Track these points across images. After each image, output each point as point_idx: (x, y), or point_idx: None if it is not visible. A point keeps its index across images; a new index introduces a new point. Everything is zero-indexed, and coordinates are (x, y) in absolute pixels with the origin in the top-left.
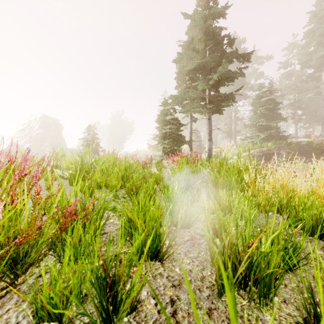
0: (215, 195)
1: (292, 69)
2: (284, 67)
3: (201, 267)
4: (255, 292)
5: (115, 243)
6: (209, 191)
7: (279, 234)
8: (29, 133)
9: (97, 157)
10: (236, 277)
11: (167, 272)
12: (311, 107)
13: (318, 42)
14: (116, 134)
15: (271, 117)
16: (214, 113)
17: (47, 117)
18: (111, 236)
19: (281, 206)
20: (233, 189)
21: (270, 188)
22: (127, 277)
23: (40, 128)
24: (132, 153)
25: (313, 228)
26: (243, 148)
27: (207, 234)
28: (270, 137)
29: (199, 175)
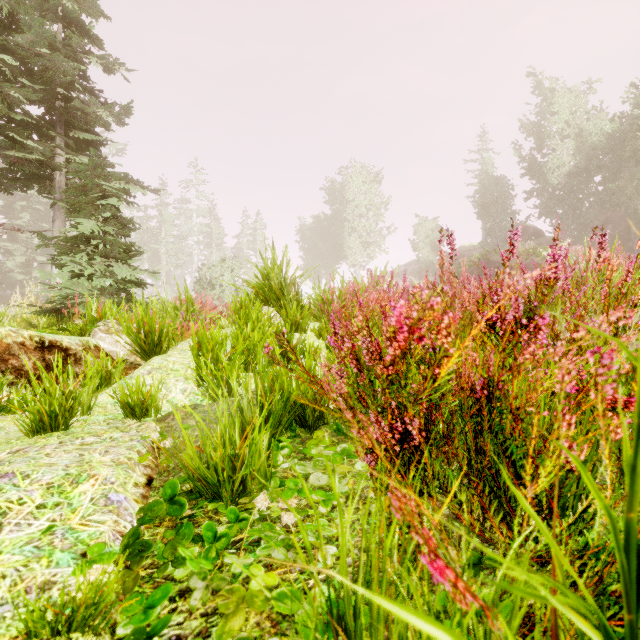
0: None
1: None
2: None
3: None
4: None
5: None
6: None
7: None
8: None
9: None
10: None
11: None
12: None
13: None
14: None
15: None
16: None
17: None
18: None
19: None
20: None
21: None
22: None
23: None
24: None
25: None
26: None
27: None
28: None
29: None
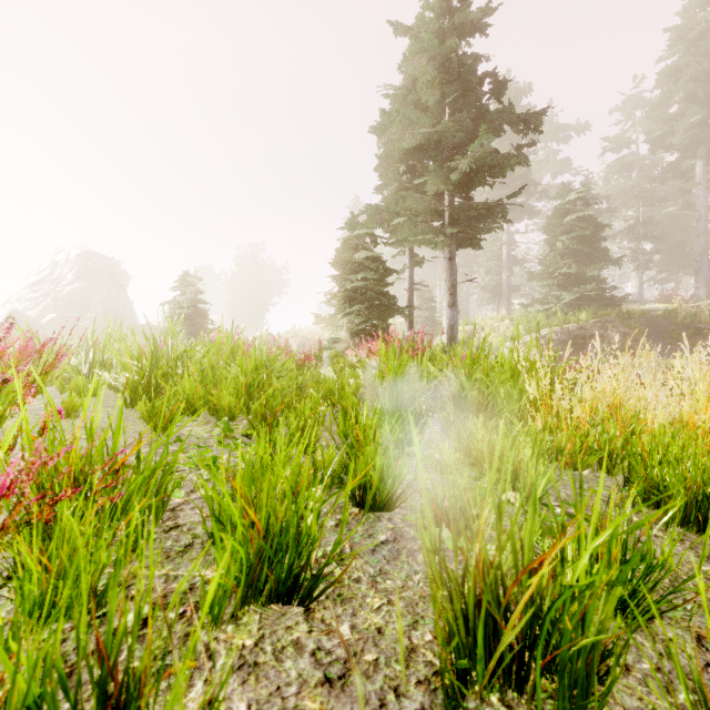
0: (460, 429)
1: (633, 153)
2: (614, 149)
3: (409, 619)
4: (547, 694)
5: (196, 555)
6: (446, 420)
7: (613, 537)
8: (52, 291)
9: (190, 342)
10: (495, 656)
11: (317, 636)
12: (672, 235)
13: (687, 94)
14: (247, 293)
15: (587, 256)
16: (463, 246)
17: (93, 256)
18: (189, 535)
19: (610, 453)
20: (500, 415)
21: (584, 412)
22: (157, 689)
23: (78, 279)
24: (284, 335)
25: (688, 508)
26: (527, 324)
27: (423, 536)
28: (585, 301)
29: (426, 383)
